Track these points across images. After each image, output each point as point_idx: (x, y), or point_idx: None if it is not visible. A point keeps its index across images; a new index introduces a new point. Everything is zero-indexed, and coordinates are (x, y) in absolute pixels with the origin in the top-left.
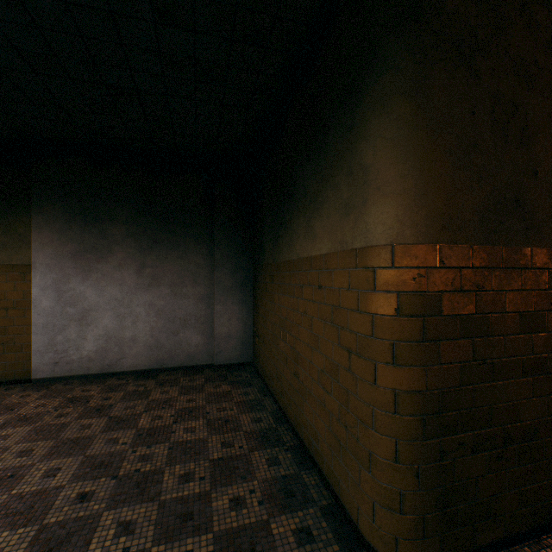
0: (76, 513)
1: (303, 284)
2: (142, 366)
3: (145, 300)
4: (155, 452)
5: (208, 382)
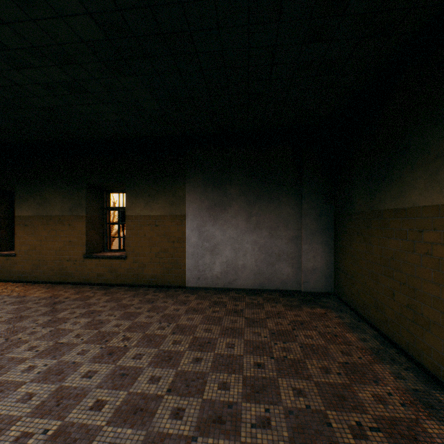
0: (260, 374)
1: (422, 229)
2: (249, 286)
3: (251, 239)
4: (290, 347)
5: (302, 304)
